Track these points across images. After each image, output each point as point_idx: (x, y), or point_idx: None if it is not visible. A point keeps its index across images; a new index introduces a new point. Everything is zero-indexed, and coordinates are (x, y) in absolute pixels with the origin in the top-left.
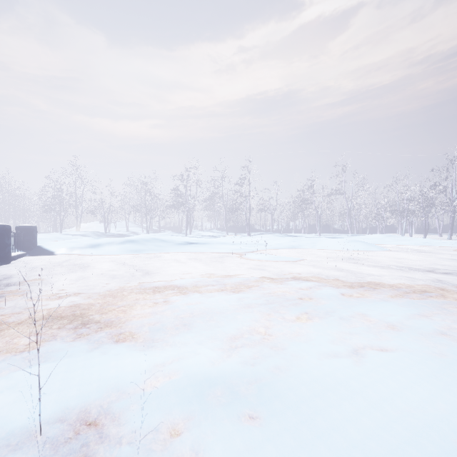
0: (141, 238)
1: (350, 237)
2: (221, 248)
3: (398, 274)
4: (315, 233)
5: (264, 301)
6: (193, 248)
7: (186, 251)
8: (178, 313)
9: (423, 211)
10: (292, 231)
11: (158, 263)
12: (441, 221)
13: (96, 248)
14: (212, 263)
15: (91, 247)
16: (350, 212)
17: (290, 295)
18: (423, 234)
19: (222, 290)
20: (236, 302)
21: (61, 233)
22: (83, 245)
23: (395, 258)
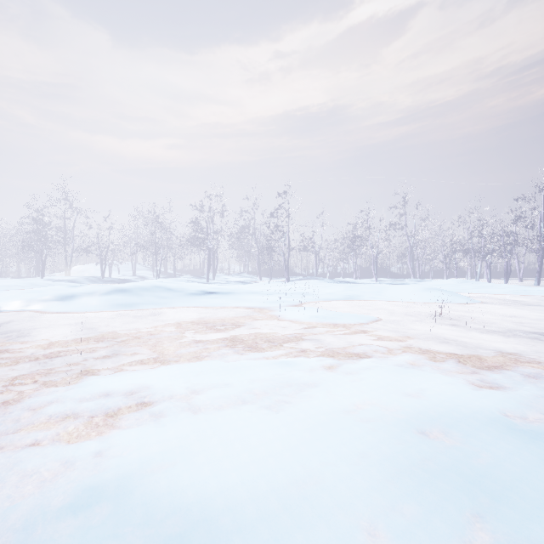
0: (137, 285)
1: (416, 283)
2: (251, 300)
3: (540, 348)
4: (368, 277)
5: (343, 452)
6: (210, 300)
7: (200, 305)
8: (95, 538)
9: (504, 251)
10: (340, 275)
11: (148, 328)
12: (522, 262)
13: (67, 302)
14: (235, 326)
15: (60, 299)
16: (412, 252)
17: (393, 420)
18: (496, 279)
19: (244, 402)
20: (275, 458)
21: (43, 279)
22: (48, 296)
23: (496, 314)
